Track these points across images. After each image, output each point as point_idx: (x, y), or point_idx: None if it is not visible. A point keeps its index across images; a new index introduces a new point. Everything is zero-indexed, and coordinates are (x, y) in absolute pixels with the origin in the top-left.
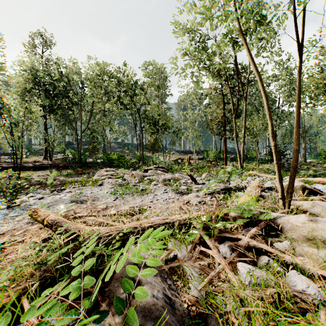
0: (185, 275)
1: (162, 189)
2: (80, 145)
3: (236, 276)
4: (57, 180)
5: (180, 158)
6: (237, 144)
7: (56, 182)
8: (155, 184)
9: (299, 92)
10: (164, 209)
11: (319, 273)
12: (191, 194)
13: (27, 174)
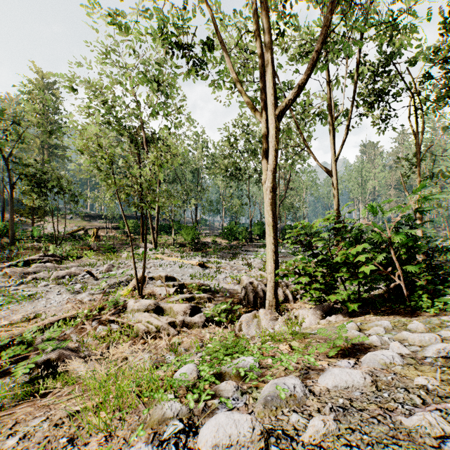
0: (71, 338)
1: (55, 290)
2: None
3: (95, 332)
4: None
5: (83, 228)
6: (151, 223)
7: None
8: (46, 285)
9: (145, 235)
10: (58, 310)
11: (123, 321)
12: (84, 293)
13: None
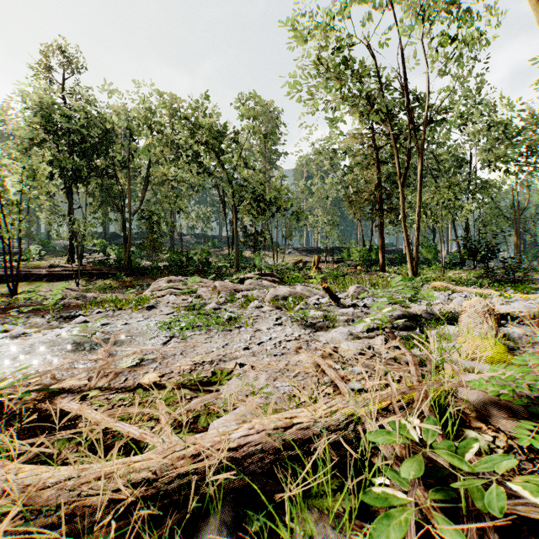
0: None
1: (272, 316)
2: (128, 237)
3: None
4: (83, 297)
5: (301, 260)
6: (406, 234)
7: (78, 301)
8: (257, 306)
9: None
10: (276, 371)
11: None
12: (337, 331)
13: (35, 288)
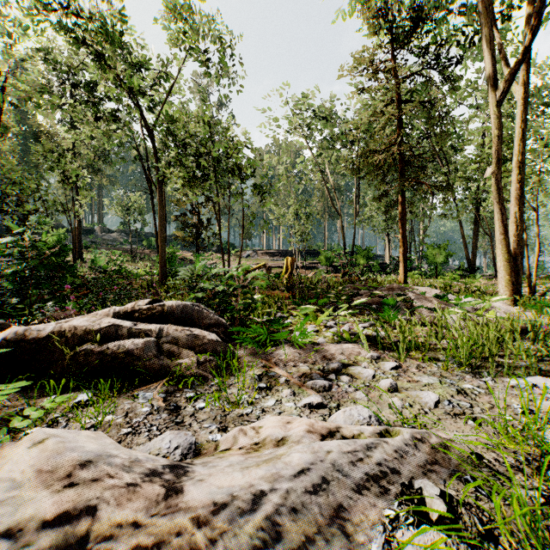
0: None
1: None
2: None
3: None
4: None
5: (264, 264)
6: (502, 208)
7: None
8: None
9: None
10: None
11: None
12: None
13: None
